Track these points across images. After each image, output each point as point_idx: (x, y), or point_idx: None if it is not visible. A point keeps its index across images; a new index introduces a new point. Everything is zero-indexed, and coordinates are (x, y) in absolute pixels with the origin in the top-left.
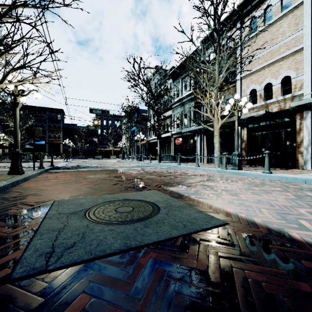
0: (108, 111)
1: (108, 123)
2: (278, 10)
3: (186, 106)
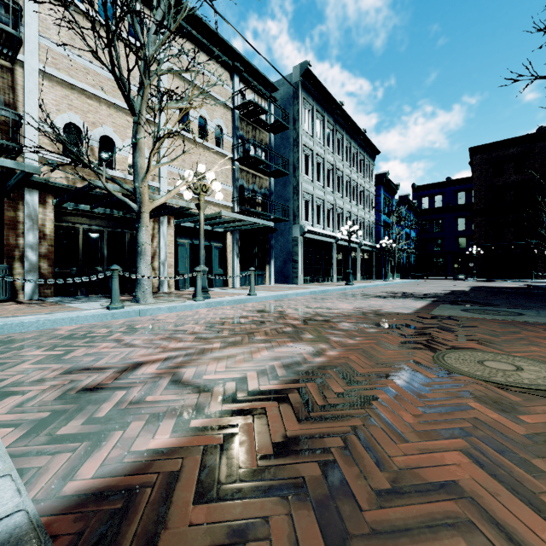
0: None
1: None
2: (125, 24)
3: None
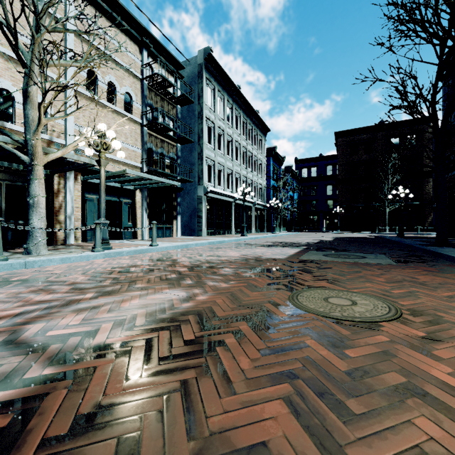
0: None
1: None
2: None
3: None
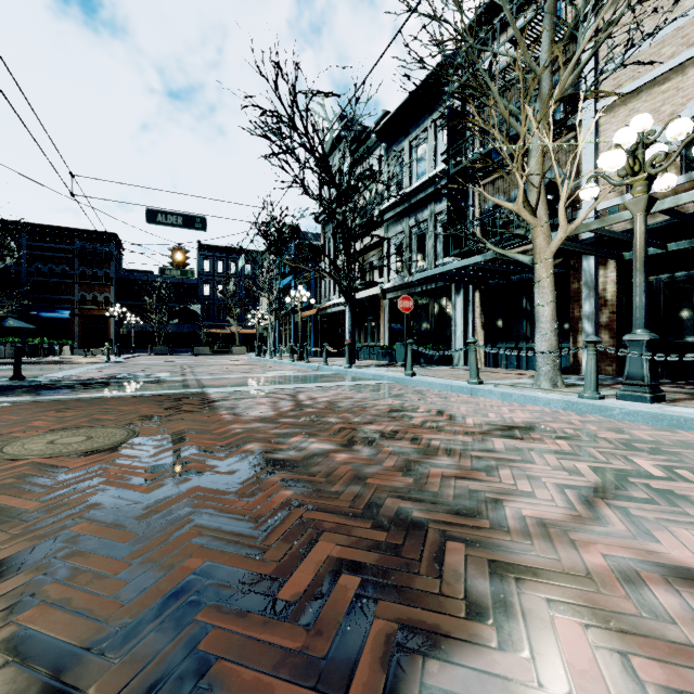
0: (205, 220)
1: (228, 269)
2: None
3: (424, 213)
